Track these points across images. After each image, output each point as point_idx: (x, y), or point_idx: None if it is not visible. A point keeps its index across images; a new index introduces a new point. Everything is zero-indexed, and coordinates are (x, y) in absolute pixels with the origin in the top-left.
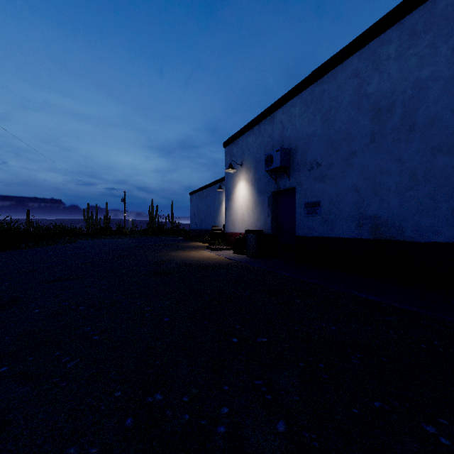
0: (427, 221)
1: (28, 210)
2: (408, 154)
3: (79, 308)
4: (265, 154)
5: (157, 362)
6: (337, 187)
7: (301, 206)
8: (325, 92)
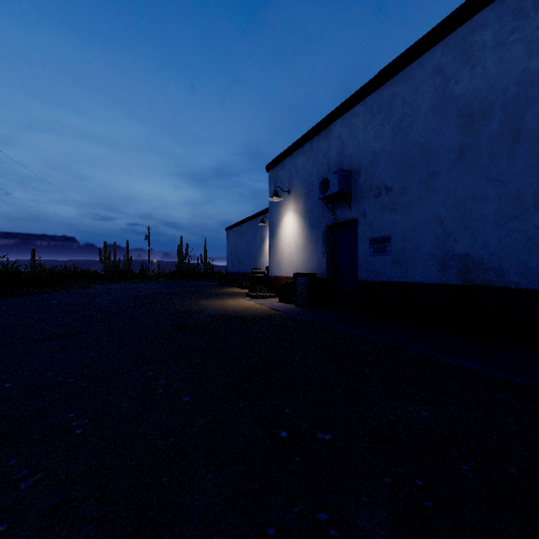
0: (538, 261)
1: (34, 249)
2: (511, 173)
3: (68, 380)
4: (319, 178)
5: (164, 477)
6: (413, 218)
7: (365, 242)
8: (397, 96)
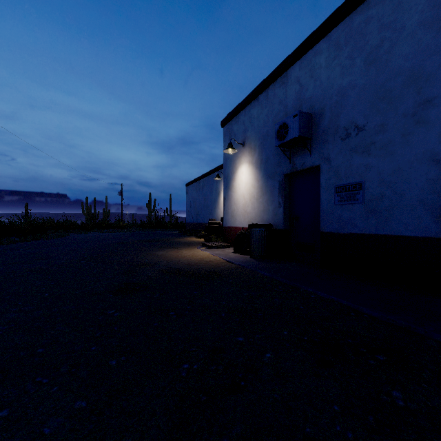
0: None
1: (27, 203)
2: None
3: None
4: (277, 124)
5: None
6: (394, 159)
7: (329, 190)
8: (372, 20)
